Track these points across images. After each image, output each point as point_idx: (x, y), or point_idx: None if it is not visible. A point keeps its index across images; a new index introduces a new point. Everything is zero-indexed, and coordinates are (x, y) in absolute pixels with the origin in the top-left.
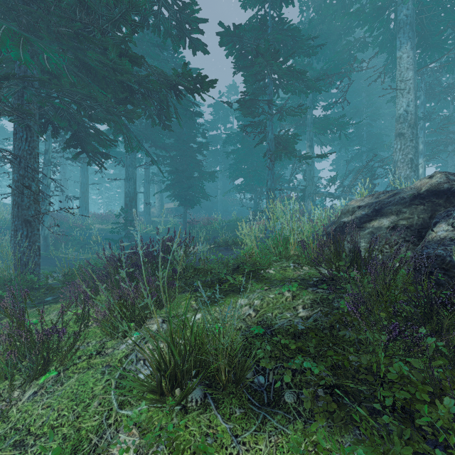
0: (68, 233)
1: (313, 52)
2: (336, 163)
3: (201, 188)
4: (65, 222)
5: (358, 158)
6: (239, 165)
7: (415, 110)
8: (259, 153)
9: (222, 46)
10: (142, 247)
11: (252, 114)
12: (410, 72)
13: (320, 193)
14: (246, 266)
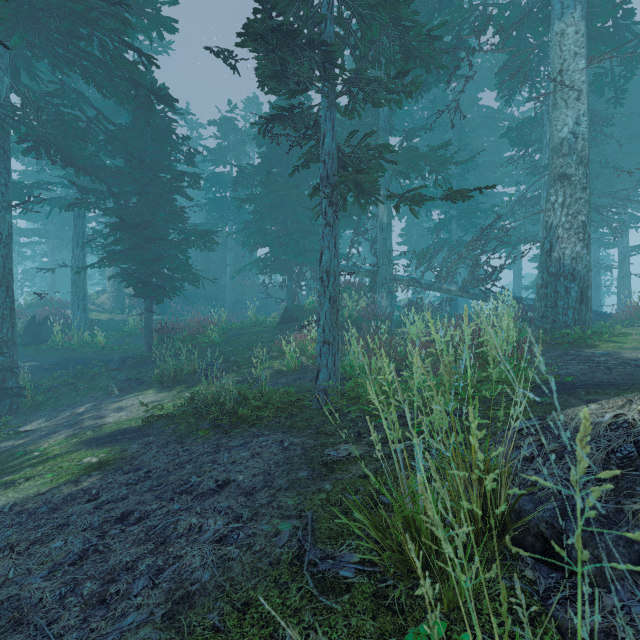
0: None
1: None
2: (407, 234)
3: (182, 263)
4: None
5: (445, 226)
6: (261, 223)
7: (588, 134)
8: (297, 206)
9: None
10: None
11: (284, 82)
12: (581, 61)
13: (399, 278)
14: None
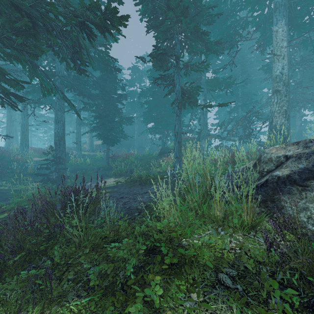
0: (7, 166)
1: (211, 20)
2: (218, 114)
3: (121, 130)
4: (6, 156)
5: (235, 110)
6: (150, 113)
7: (288, 72)
8: (166, 104)
9: (136, 5)
10: (40, 199)
11: (162, 68)
12: (284, 43)
13: (211, 135)
14: (164, 249)
